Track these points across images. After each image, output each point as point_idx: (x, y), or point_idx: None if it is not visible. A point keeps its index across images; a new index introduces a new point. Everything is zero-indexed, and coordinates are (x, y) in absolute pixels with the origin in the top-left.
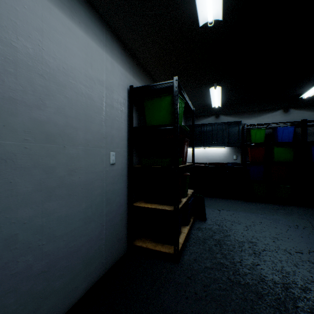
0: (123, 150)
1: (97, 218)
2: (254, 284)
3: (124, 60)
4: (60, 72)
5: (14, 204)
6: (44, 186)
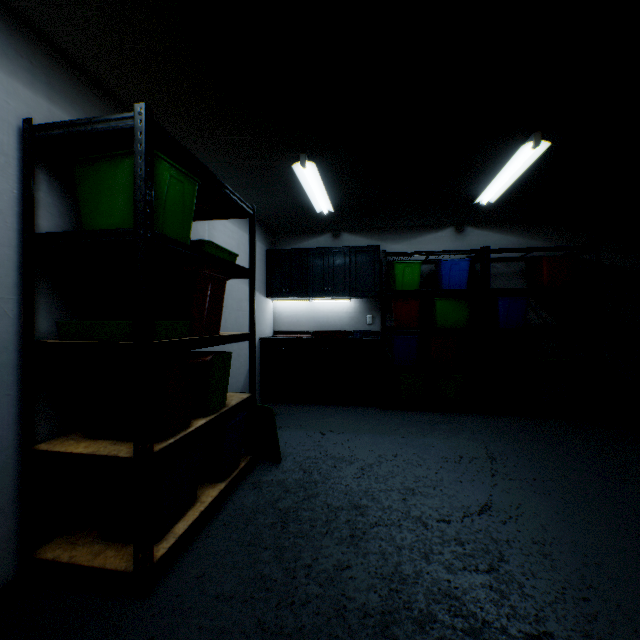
0: None
1: None
2: (315, 630)
3: (1, 43)
4: None
5: None
6: None
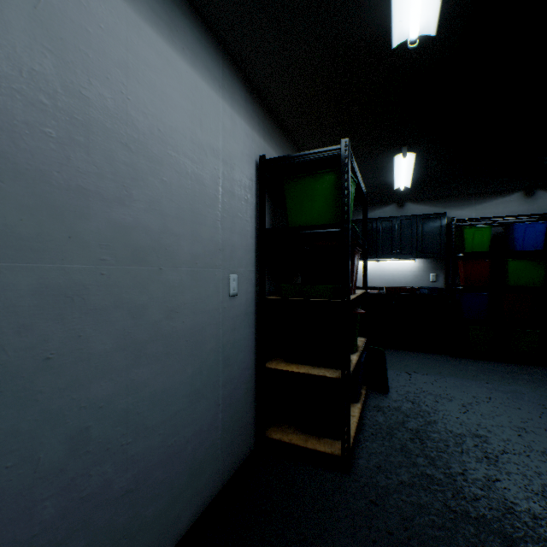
0: (249, 271)
1: (210, 391)
2: (496, 519)
3: (250, 110)
4: (154, 138)
5: (85, 374)
6: (130, 340)
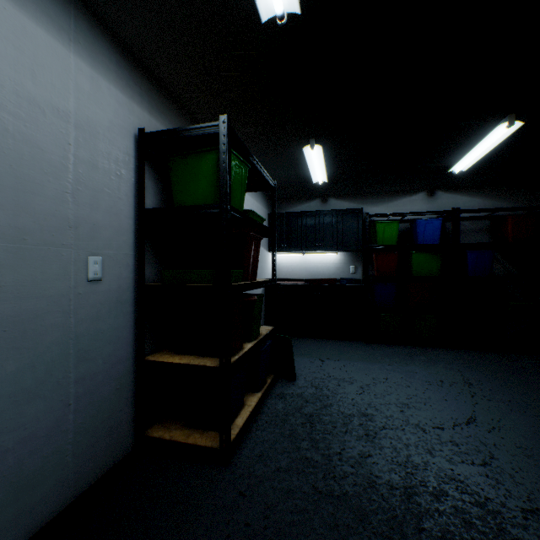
0: (123, 254)
1: (52, 390)
2: (356, 495)
3: (126, 77)
4: None
5: None
6: None
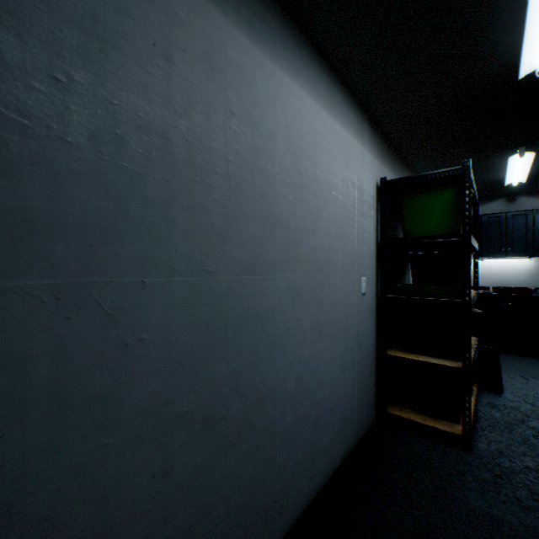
0: (371, 273)
1: (351, 366)
2: None
3: (372, 142)
4: (325, 185)
5: (300, 341)
6: (316, 323)
